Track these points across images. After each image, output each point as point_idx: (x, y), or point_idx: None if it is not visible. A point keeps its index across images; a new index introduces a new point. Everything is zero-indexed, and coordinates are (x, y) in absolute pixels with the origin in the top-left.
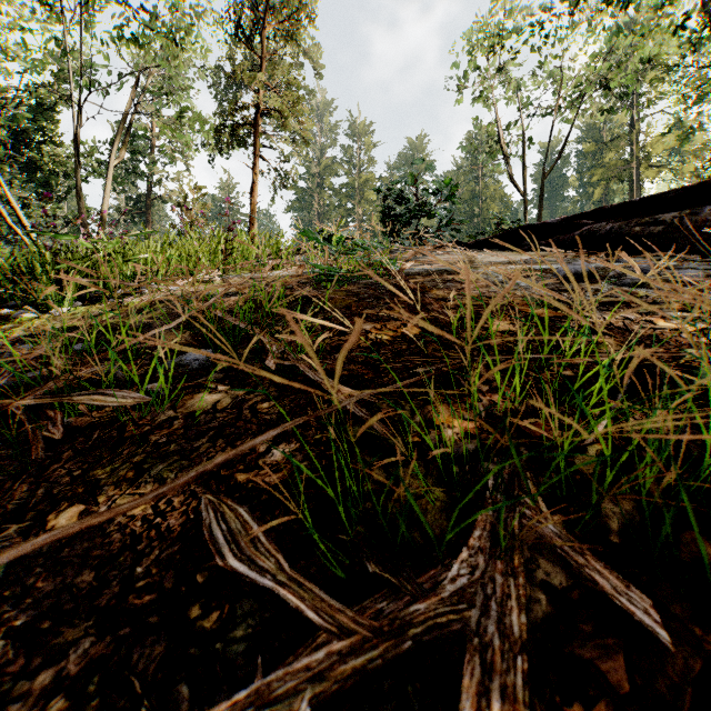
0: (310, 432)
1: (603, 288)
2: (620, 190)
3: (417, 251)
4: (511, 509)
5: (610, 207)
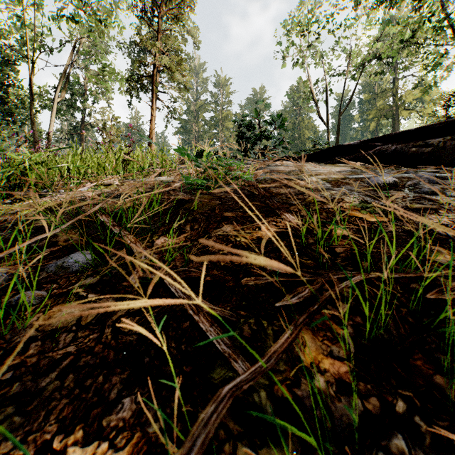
0: (168, 367)
1: (408, 195)
2: (386, 124)
3: (263, 163)
4: None
5: (394, 134)
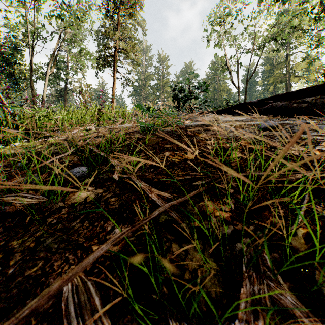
0: (136, 217)
1: (284, 134)
2: (281, 87)
3: (190, 115)
4: (261, 281)
5: (281, 94)
